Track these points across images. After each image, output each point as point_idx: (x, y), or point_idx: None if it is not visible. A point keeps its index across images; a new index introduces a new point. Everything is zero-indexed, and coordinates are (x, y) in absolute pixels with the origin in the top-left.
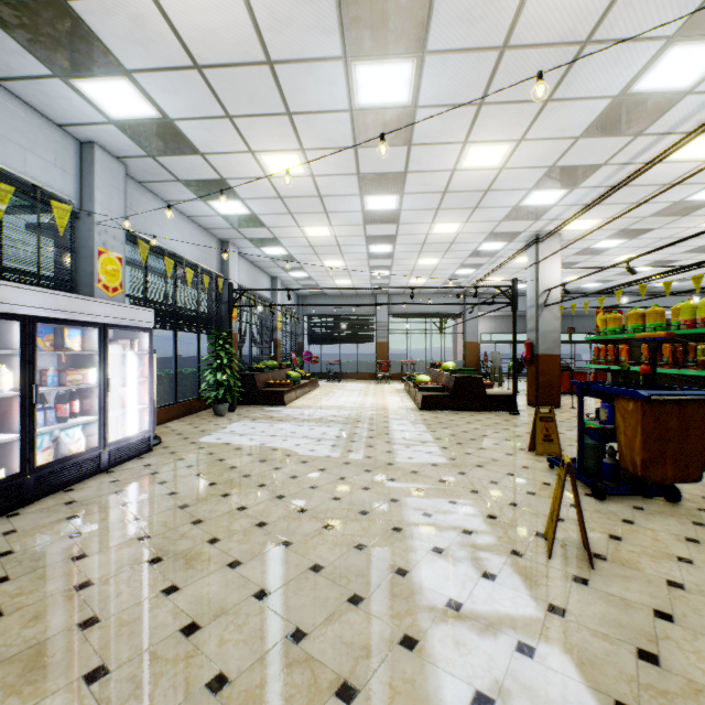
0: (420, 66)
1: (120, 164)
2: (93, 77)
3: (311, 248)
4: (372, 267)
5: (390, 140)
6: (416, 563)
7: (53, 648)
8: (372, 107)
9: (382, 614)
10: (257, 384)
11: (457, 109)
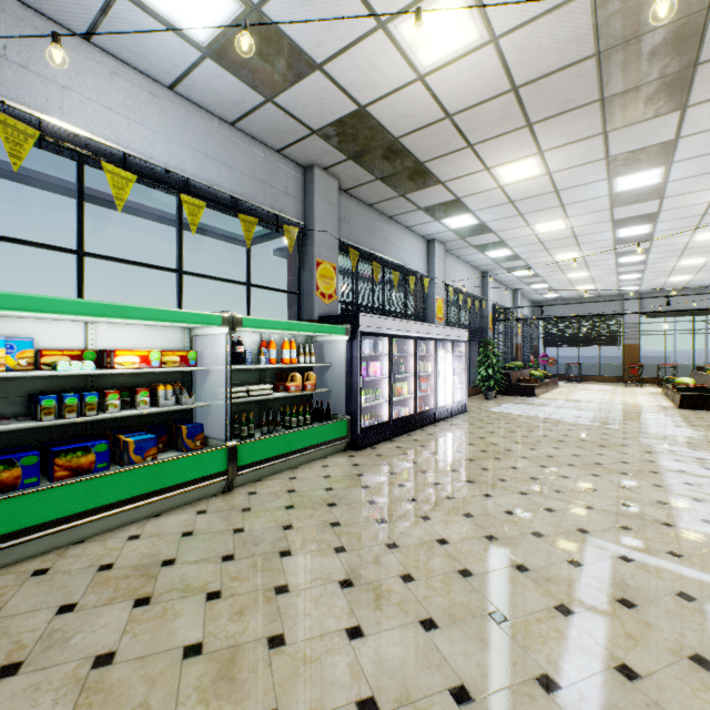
0: (668, 168)
1: (442, 246)
2: (452, 217)
3: (557, 267)
4: (620, 273)
5: (643, 200)
6: (660, 461)
7: (502, 452)
8: (628, 190)
9: (639, 466)
10: (511, 380)
11: (706, 175)
